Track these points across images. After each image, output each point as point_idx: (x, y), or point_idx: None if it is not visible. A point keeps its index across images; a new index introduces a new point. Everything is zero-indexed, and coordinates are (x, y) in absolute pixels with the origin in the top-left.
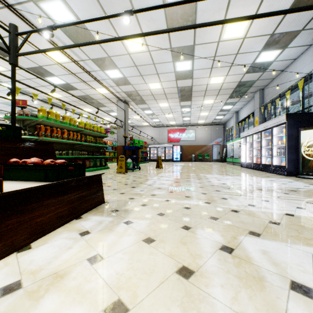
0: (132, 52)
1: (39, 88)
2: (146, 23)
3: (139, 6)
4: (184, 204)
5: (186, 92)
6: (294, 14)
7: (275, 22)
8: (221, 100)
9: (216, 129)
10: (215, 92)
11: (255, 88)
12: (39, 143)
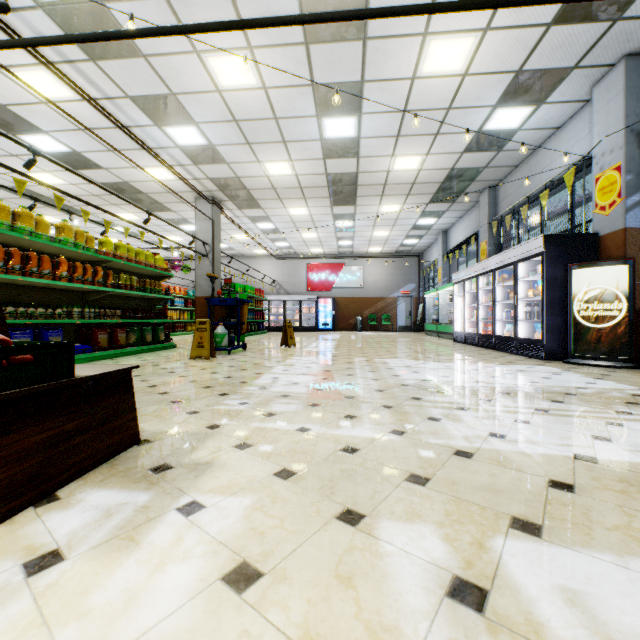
0: (226, 87)
1: (5, 159)
2: None
3: None
4: (342, 438)
5: (345, 186)
6: (563, 31)
7: (526, 46)
8: (415, 207)
9: (405, 265)
10: (404, 188)
11: (480, 184)
12: None
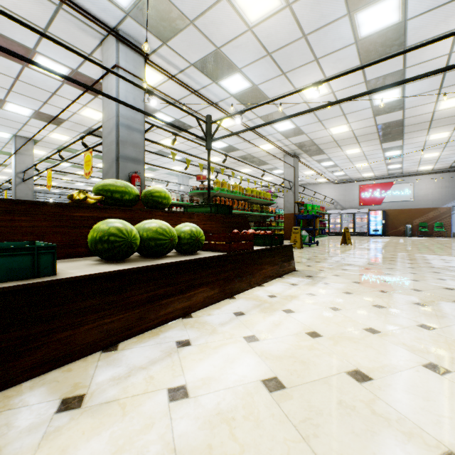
0: (309, 99)
1: (202, 154)
2: (330, 66)
3: (323, 53)
4: (382, 278)
5: (392, 129)
6: None
7: None
8: None
9: None
10: (451, 119)
11: None
12: (241, 217)
